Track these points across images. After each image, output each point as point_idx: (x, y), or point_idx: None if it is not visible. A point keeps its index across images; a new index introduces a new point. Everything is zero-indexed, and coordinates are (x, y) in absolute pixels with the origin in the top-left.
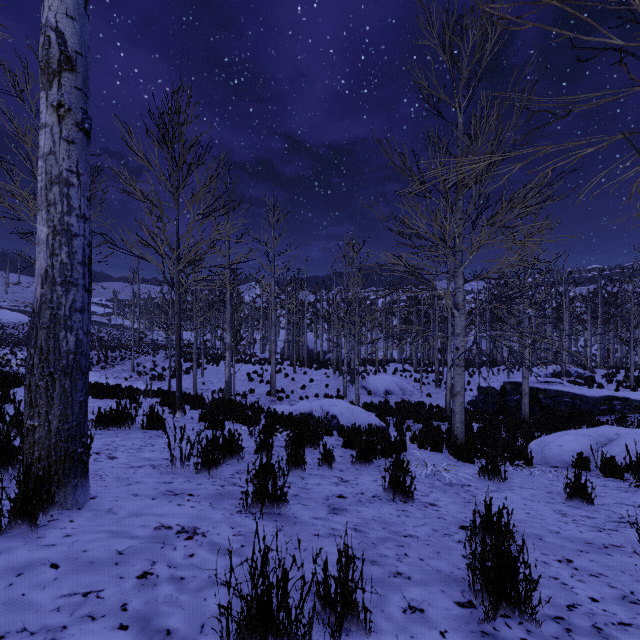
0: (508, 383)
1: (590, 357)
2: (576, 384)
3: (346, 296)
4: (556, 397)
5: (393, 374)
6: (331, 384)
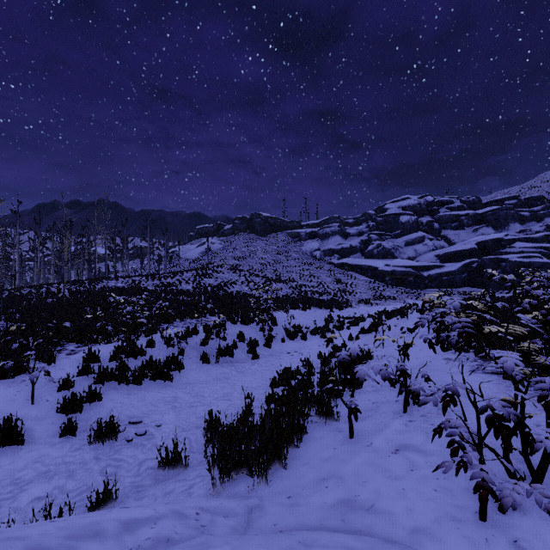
0: None
1: None
2: None
3: None
4: None
5: None
6: None
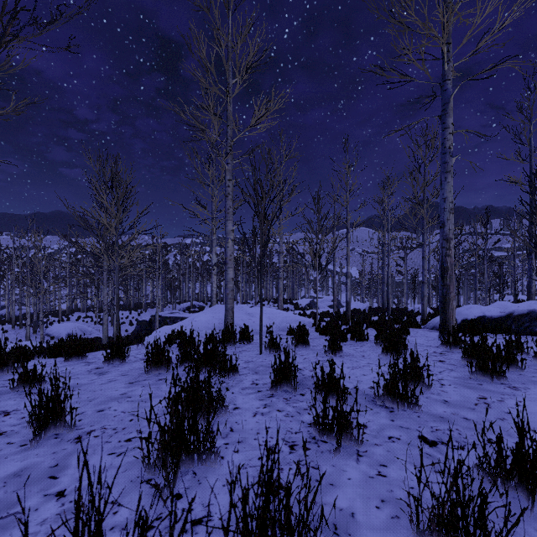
0: (153, 316)
1: (206, 296)
2: (195, 312)
3: (31, 268)
4: (175, 320)
5: (76, 321)
6: (11, 337)
